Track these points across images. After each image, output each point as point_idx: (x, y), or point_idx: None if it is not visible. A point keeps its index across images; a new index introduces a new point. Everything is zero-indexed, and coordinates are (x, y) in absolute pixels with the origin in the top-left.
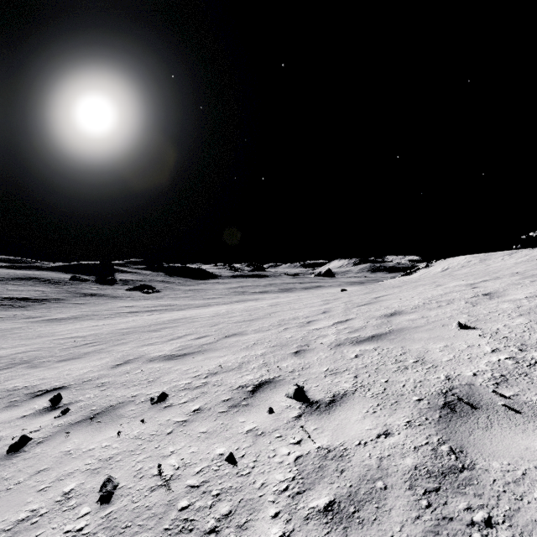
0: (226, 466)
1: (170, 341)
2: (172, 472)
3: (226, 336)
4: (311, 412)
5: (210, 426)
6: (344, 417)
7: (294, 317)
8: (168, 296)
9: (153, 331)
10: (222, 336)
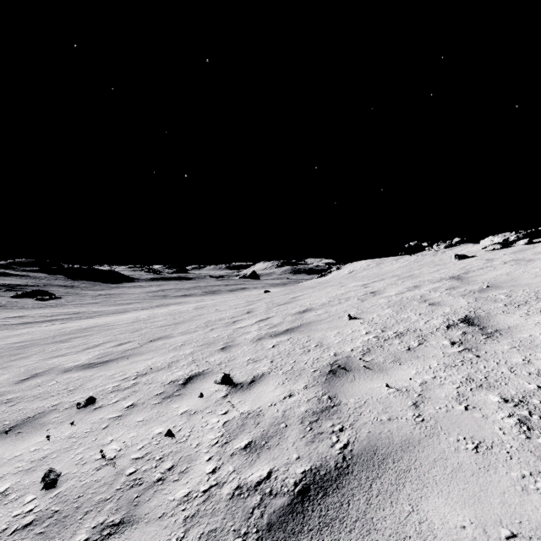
0: (165, 440)
1: (86, 351)
2: (115, 454)
3: (152, 340)
4: (236, 391)
5: (146, 416)
6: (261, 390)
7: (220, 318)
8: (71, 303)
9: (60, 342)
10: (147, 340)
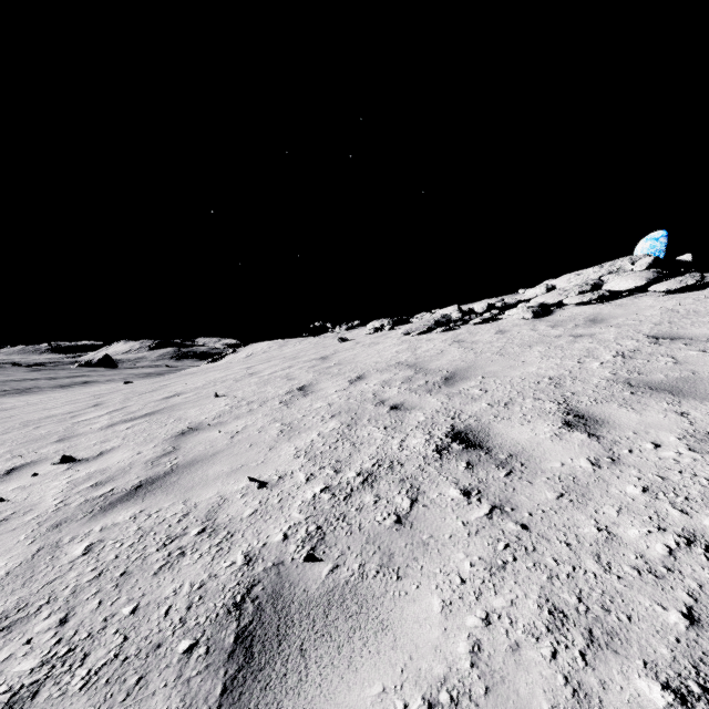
0: None
1: None
2: None
3: None
4: (80, 464)
5: None
6: (110, 457)
7: (48, 416)
8: None
9: None
10: None
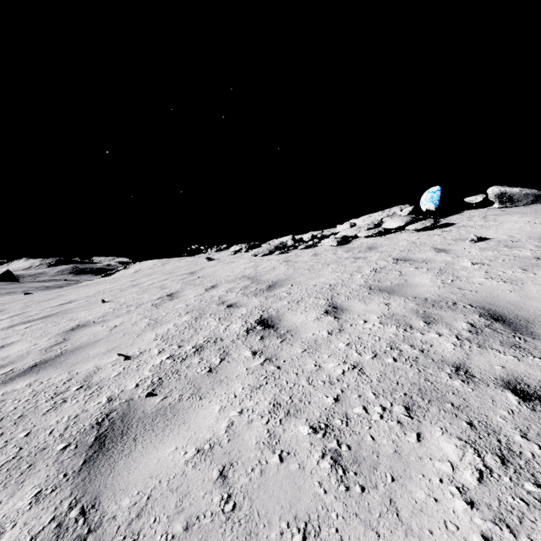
0: None
1: None
2: None
3: None
4: None
5: None
6: (10, 349)
7: None
8: None
9: None
10: None
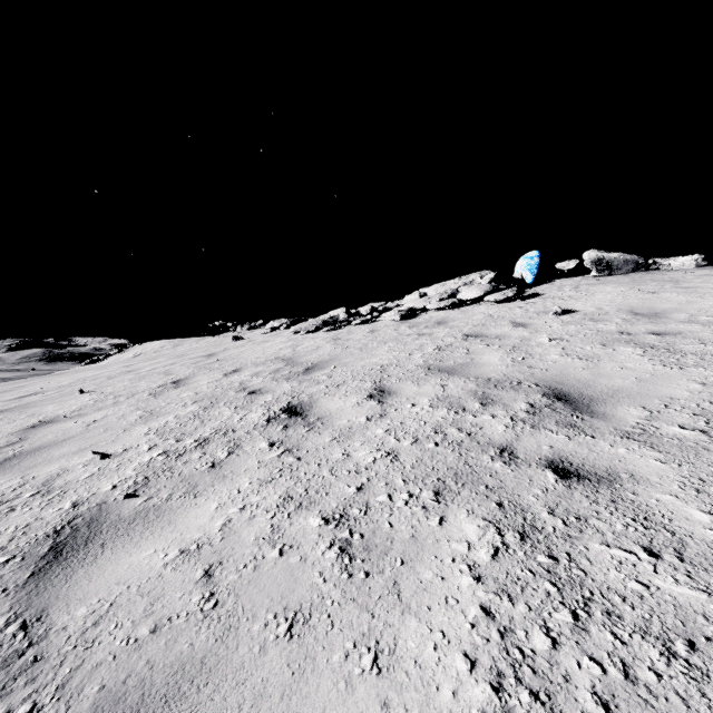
0: None
1: None
2: None
3: None
4: None
5: None
6: None
7: None
8: None
9: None
10: None
